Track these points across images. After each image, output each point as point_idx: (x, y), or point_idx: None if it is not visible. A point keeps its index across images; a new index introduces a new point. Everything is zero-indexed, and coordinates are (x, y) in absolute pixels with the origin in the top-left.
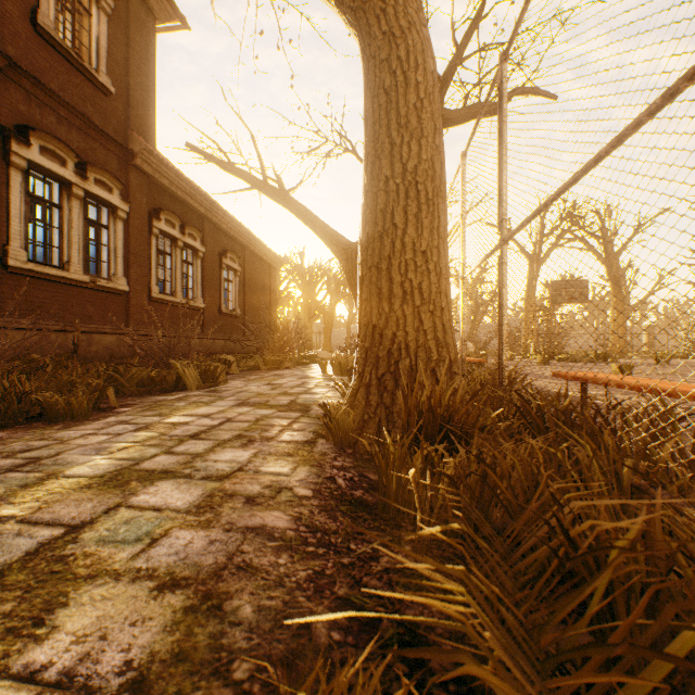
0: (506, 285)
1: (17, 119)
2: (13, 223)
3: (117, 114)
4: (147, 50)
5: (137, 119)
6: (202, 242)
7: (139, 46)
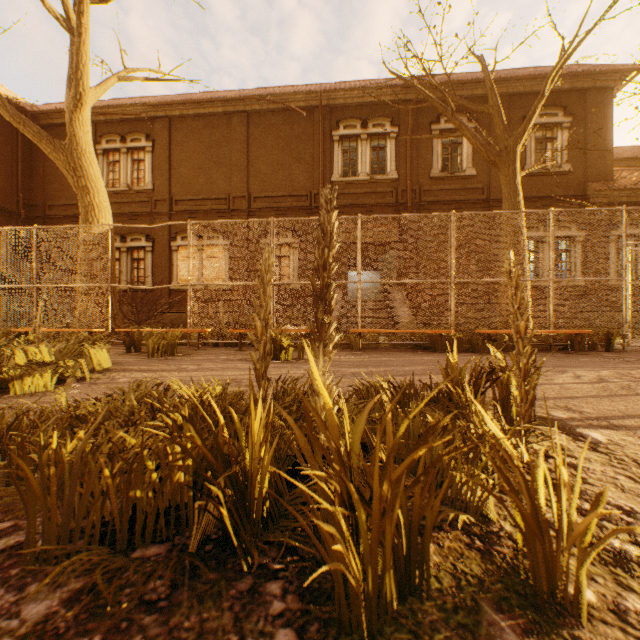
0: (550, 296)
1: None
2: None
3: (576, 179)
4: (602, 118)
5: (592, 172)
6: None
7: (594, 122)
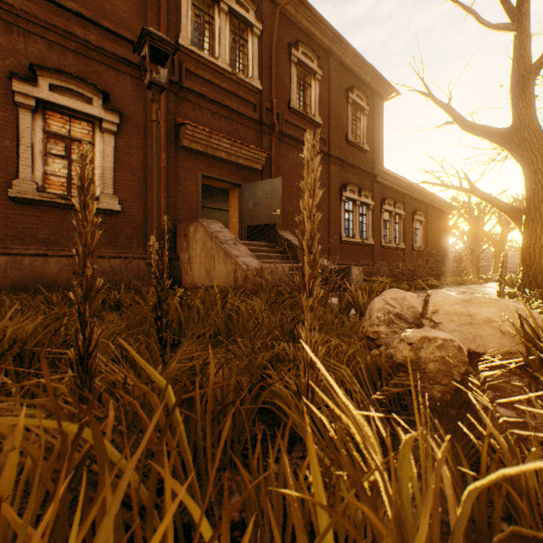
0: None
1: (342, 182)
2: (341, 223)
3: (368, 159)
4: (379, 119)
5: (376, 157)
6: (403, 210)
7: (376, 120)
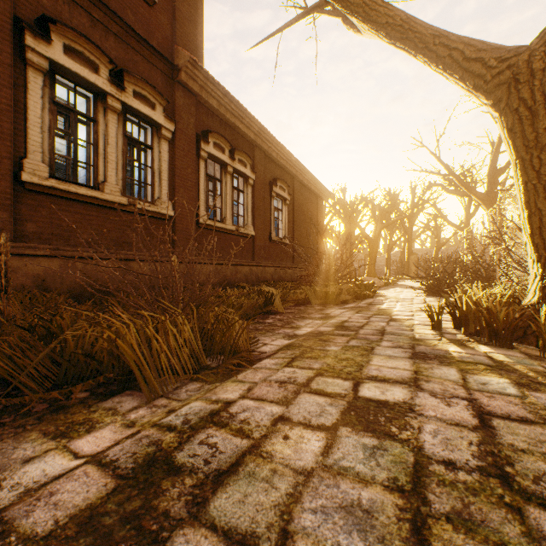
0: None
1: (39, 15)
2: (31, 132)
3: (162, 28)
4: None
5: (183, 35)
6: (252, 169)
7: None
